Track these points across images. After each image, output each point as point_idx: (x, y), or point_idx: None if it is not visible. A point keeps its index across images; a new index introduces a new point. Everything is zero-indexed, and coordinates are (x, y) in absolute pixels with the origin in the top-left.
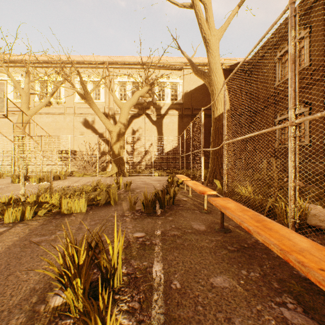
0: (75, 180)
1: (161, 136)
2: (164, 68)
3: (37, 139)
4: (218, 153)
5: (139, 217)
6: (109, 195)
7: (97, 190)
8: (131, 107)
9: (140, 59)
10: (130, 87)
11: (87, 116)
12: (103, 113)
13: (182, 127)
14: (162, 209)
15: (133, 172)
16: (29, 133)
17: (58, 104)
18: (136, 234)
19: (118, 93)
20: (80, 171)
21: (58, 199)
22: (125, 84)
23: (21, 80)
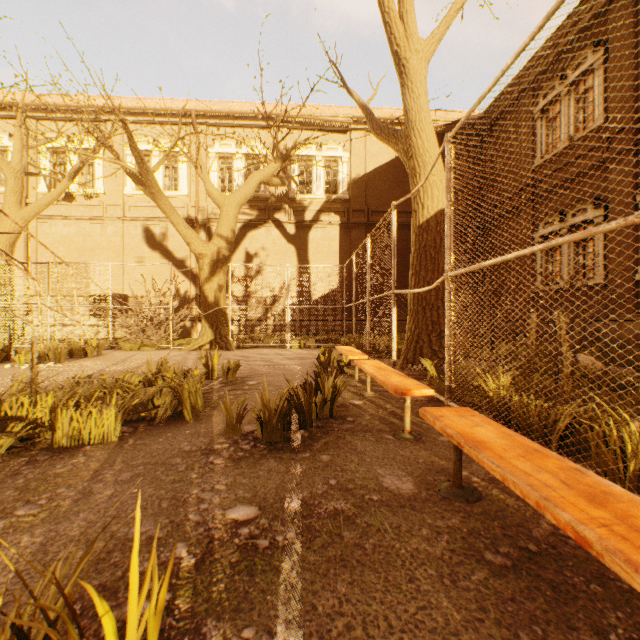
0: (120, 358)
1: (306, 265)
2: (311, 127)
3: (39, 271)
4: (426, 299)
5: (249, 455)
6: (181, 397)
7: (155, 384)
8: (242, 205)
9: (262, 104)
10: (241, 165)
11: (151, 224)
12: (186, 218)
13: (348, 248)
14: (306, 430)
15: (246, 340)
16: (26, 258)
17: (89, 198)
18: (235, 513)
19: (216, 177)
20: (134, 338)
21: (47, 412)
22: (230, 157)
23: (9, 147)
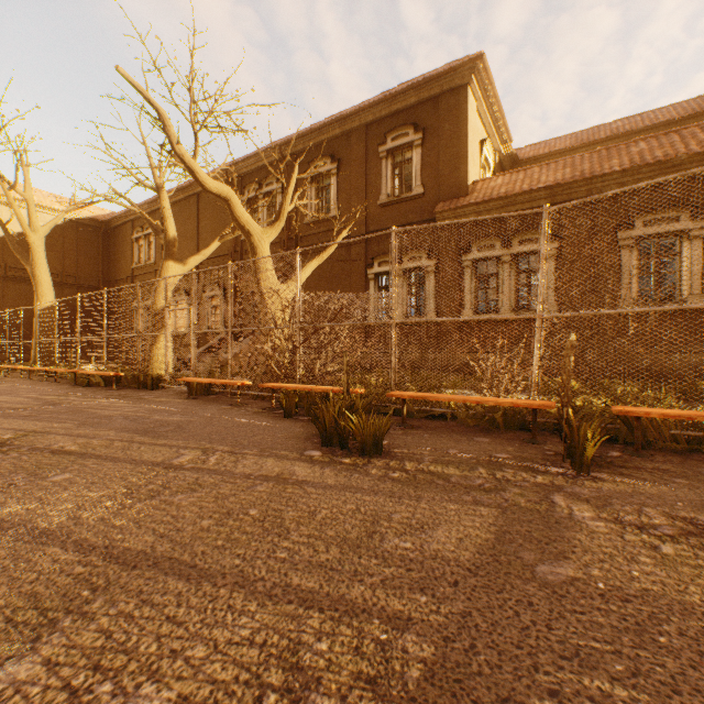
0: None
1: None
2: None
3: None
4: (43, 343)
5: None
6: None
7: None
8: None
9: None
10: None
11: None
12: None
13: None
14: None
15: None
16: None
17: None
18: None
19: None
20: None
21: None
22: None
23: None
